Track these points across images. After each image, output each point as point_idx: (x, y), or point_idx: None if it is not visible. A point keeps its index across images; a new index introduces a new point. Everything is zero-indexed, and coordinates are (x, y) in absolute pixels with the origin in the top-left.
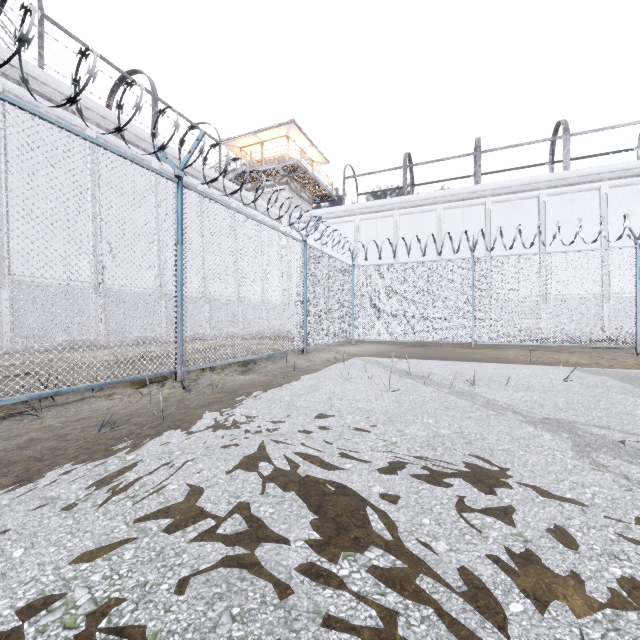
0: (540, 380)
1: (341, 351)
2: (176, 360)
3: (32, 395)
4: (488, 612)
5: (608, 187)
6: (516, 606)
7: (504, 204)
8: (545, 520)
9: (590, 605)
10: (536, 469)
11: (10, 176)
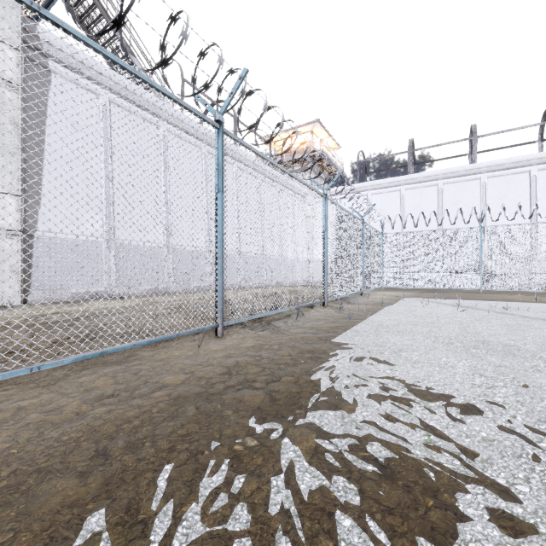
0: None
1: (384, 294)
2: (324, 294)
3: (296, 307)
4: None
5: None
6: None
7: (498, 178)
8: None
9: None
10: None
11: (170, 184)
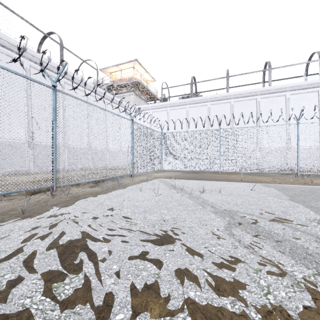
0: (238, 190)
1: (152, 175)
2: (52, 180)
3: None
4: (101, 319)
5: (289, 94)
6: (120, 316)
7: (240, 102)
8: (178, 265)
9: (161, 314)
10: (197, 237)
11: None
